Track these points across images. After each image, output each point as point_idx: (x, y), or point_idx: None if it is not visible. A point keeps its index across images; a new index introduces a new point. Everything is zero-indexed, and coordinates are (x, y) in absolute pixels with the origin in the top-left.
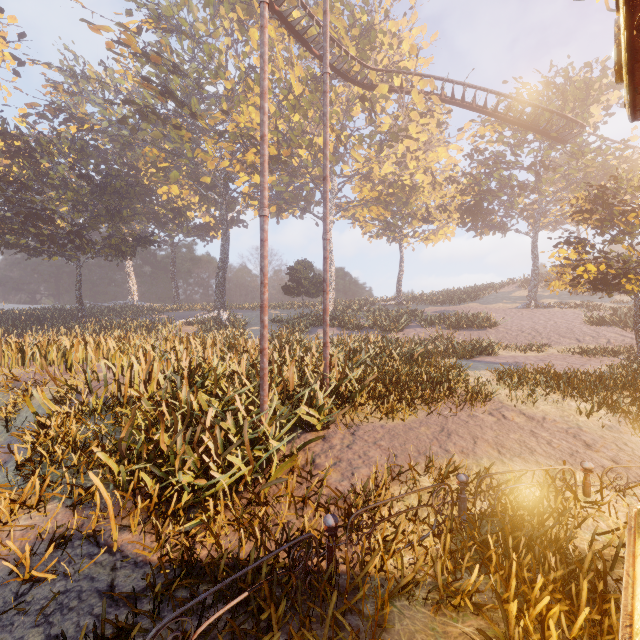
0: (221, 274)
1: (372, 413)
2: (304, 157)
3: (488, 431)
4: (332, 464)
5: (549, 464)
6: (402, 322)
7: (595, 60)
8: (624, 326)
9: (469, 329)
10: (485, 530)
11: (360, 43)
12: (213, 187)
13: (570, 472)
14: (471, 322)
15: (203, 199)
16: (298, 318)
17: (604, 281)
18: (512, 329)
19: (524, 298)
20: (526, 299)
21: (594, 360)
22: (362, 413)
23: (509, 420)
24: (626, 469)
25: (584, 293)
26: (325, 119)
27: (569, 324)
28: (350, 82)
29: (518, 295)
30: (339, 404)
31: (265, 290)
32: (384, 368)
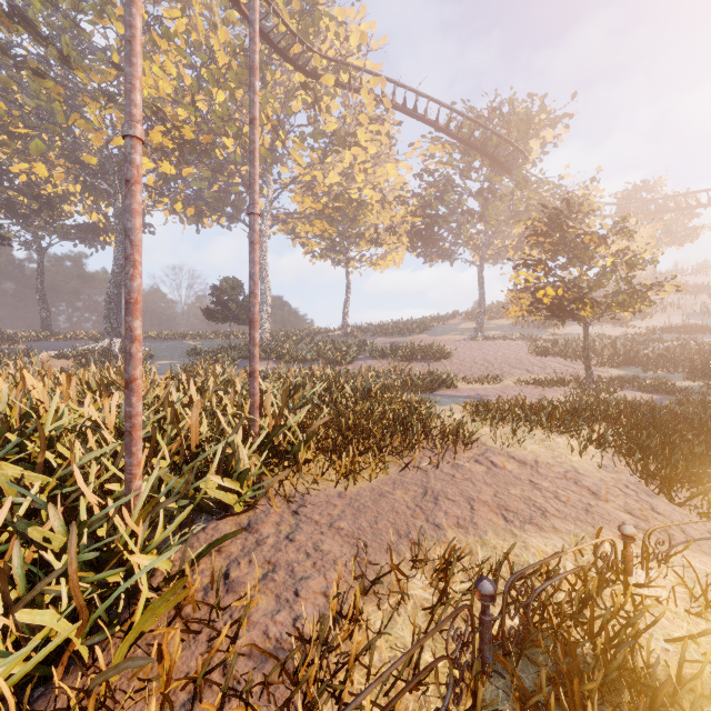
0: (114, 291)
1: (324, 474)
2: (232, 150)
3: (483, 487)
4: (260, 577)
5: (569, 529)
6: (351, 353)
7: (536, 94)
8: (565, 356)
9: (423, 361)
10: (519, 667)
11: (302, 23)
12: (104, 175)
13: (611, 544)
14: (425, 353)
15: (88, 189)
16: (223, 348)
17: (561, 306)
18: (465, 360)
19: (470, 330)
20: (472, 331)
21: (548, 390)
22: (309, 475)
23: (501, 468)
24: (646, 522)
25: (523, 326)
26: (252, 31)
27: (517, 355)
28: (290, 63)
29: (465, 327)
30: (274, 463)
31: (135, 272)
32: (337, 407)
